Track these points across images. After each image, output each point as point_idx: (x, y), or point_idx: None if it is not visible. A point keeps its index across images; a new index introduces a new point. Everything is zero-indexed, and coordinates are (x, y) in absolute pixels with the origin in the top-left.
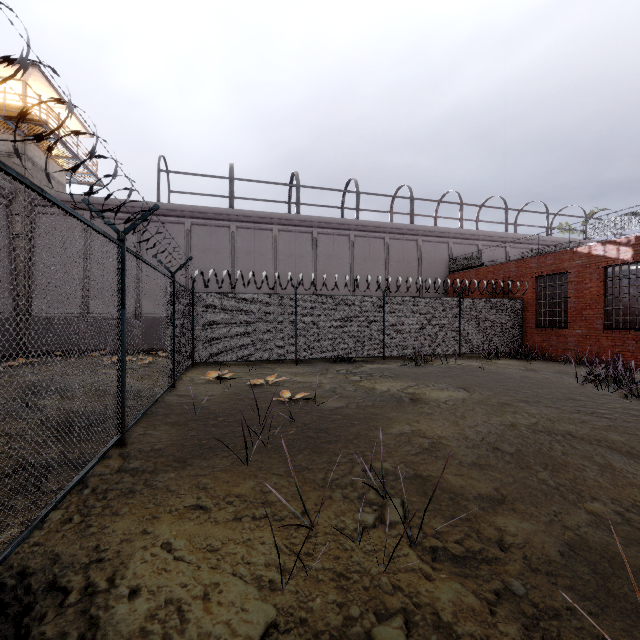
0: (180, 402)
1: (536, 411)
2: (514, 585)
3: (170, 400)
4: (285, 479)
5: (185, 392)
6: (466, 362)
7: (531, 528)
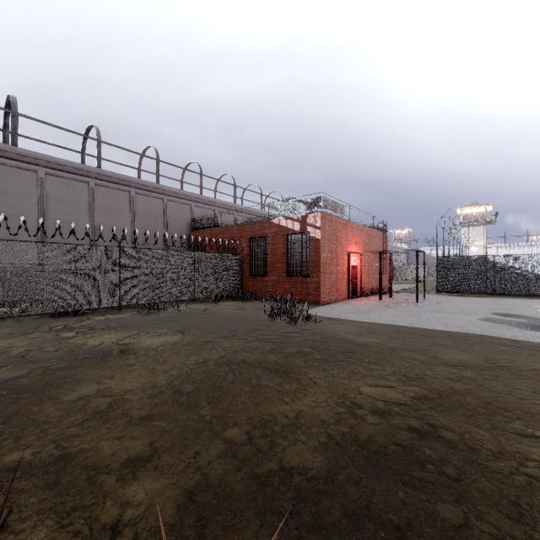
0: None
1: (229, 344)
2: None
3: None
4: None
5: None
6: (197, 306)
7: (163, 485)
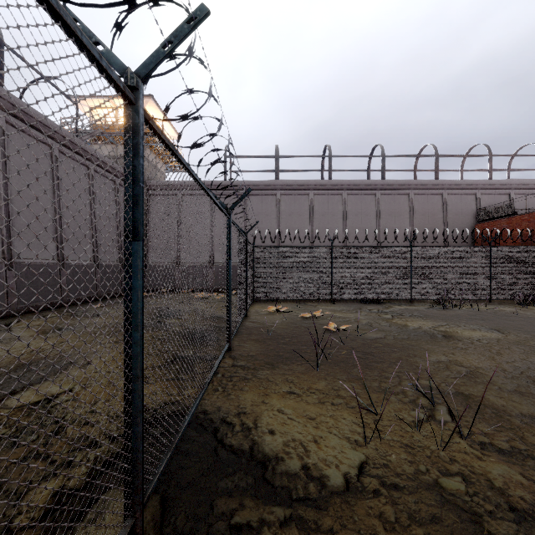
0: (254, 326)
1: None
2: None
3: (247, 324)
4: (348, 383)
5: (255, 320)
6: (497, 307)
7: None
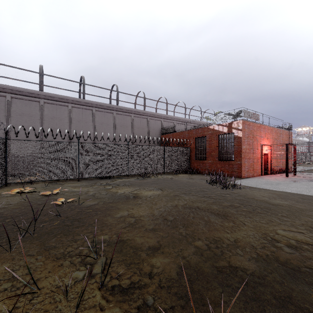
0: None
1: (188, 198)
2: (149, 300)
3: None
4: (35, 257)
5: None
6: (166, 176)
7: (168, 261)
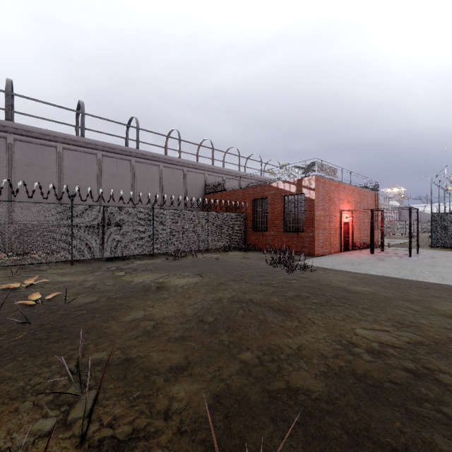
0: None
1: (238, 287)
2: None
3: None
4: None
5: None
6: (210, 255)
7: (197, 388)
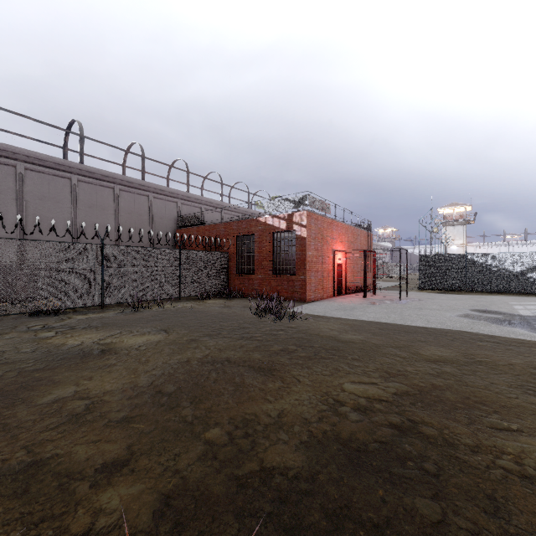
0: None
1: (214, 343)
2: None
3: None
4: None
5: None
6: (183, 304)
7: (139, 490)
